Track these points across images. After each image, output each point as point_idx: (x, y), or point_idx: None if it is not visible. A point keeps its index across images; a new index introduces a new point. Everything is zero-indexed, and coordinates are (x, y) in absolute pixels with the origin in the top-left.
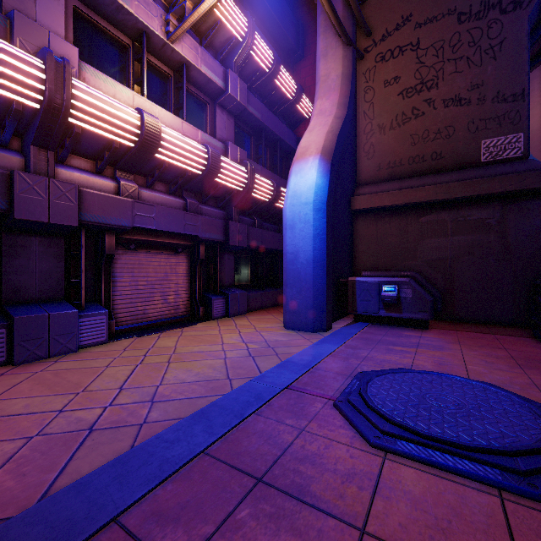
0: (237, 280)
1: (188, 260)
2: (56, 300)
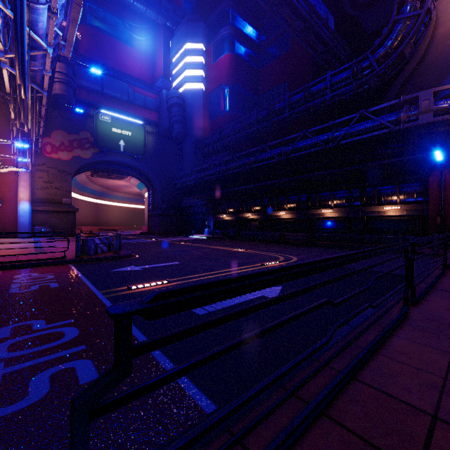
0: None
1: None
2: None
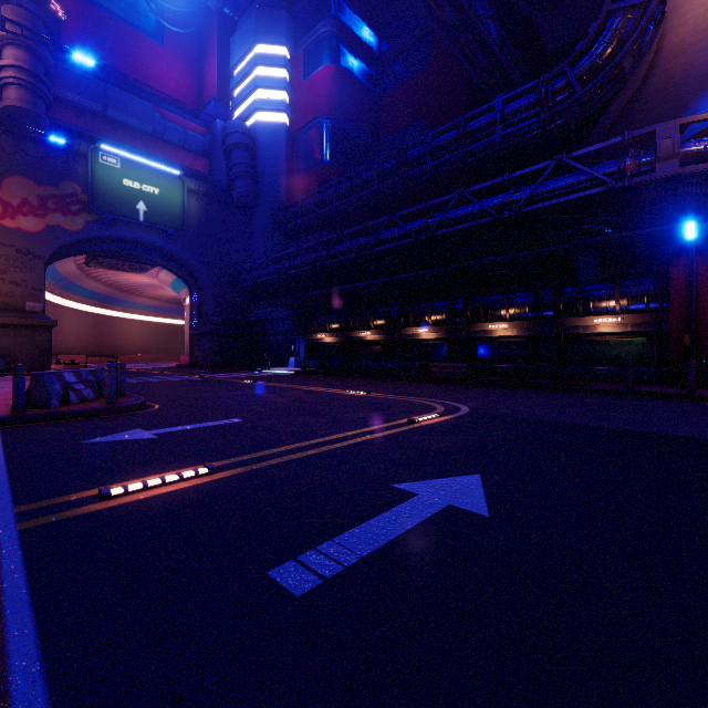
0: None
1: None
2: None
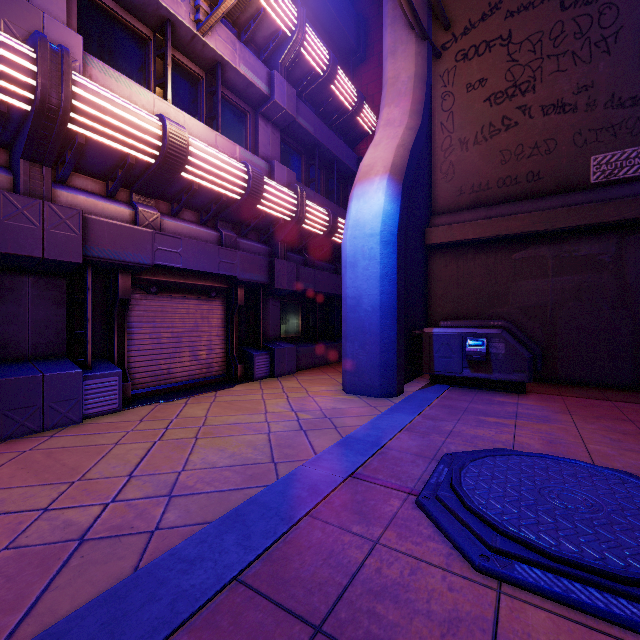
0: (284, 331)
1: (223, 307)
2: (55, 357)
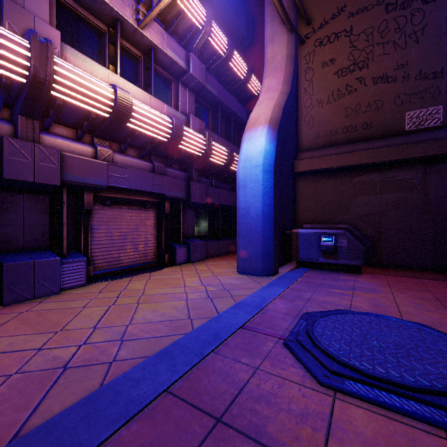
0: (197, 231)
1: (155, 215)
2: (41, 249)
